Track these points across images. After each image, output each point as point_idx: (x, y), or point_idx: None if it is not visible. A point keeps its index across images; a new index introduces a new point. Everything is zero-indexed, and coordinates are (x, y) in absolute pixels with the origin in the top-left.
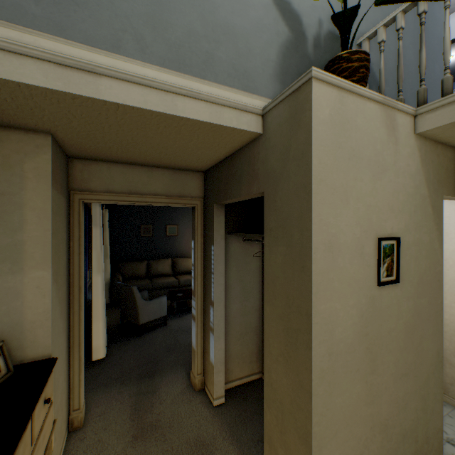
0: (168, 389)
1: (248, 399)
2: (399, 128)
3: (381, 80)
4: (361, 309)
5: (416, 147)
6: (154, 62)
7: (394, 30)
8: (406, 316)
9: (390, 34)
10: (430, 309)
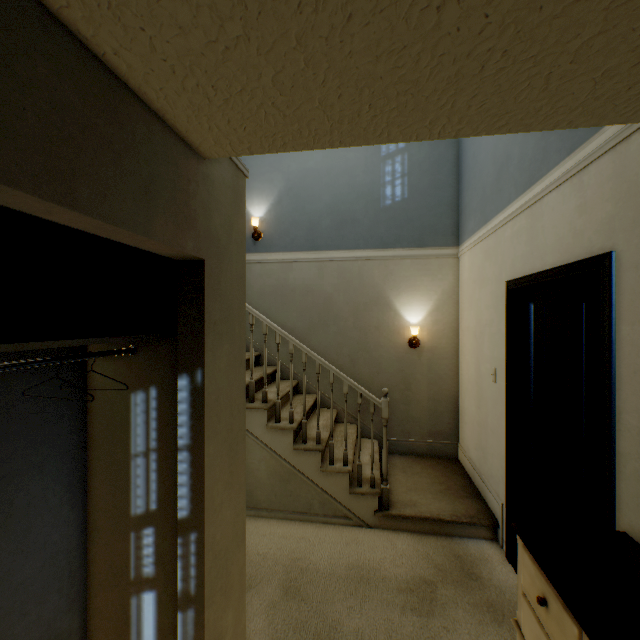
0: None
1: None
2: None
3: None
4: None
5: None
6: None
7: None
8: None
9: None
10: None
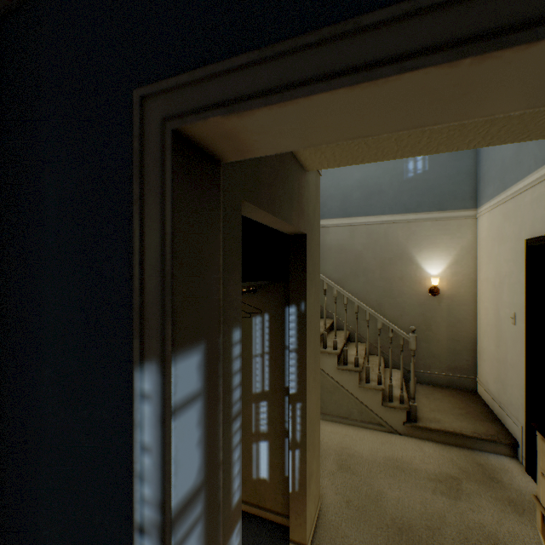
0: None
1: None
2: None
3: None
4: None
5: None
6: None
7: None
8: None
9: None
10: None
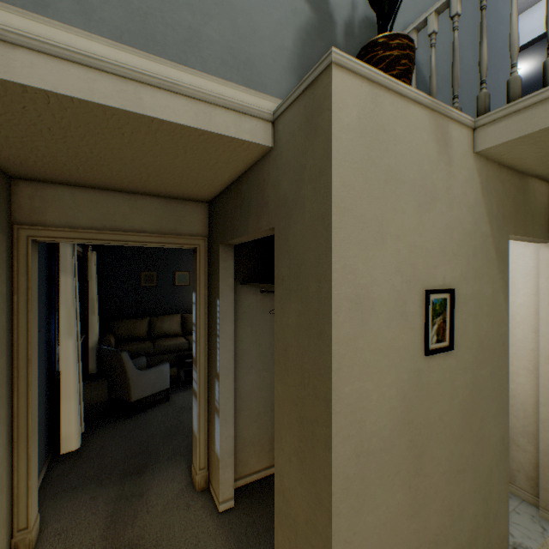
0: (160, 490)
1: (265, 501)
2: (453, 143)
3: (432, 84)
4: (402, 388)
5: (476, 170)
6: (106, 33)
7: (449, 24)
8: (462, 394)
9: (445, 29)
10: (493, 382)
